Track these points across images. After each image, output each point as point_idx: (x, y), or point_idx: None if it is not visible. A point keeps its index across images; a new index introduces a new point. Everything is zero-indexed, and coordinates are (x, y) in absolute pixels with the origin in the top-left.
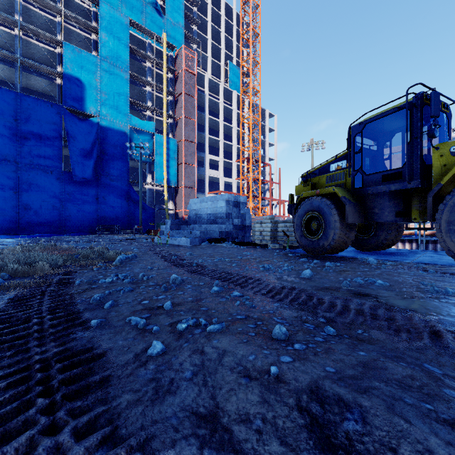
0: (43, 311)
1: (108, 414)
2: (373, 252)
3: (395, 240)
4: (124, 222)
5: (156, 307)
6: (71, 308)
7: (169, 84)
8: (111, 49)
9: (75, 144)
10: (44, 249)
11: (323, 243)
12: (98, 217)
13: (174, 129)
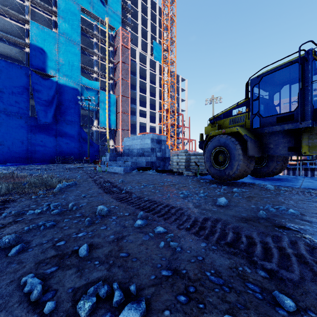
0: None
1: None
2: (264, 178)
3: (282, 169)
4: (77, 154)
5: (70, 252)
6: None
7: (110, 55)
8: (67, 27)
9: (39, 97)
10: (2, 177)
11: (229, 172)
12: (57, 151)
13: (114, 88)
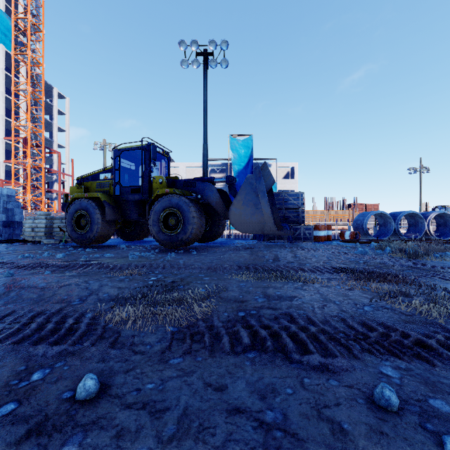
0: None
1: None
2: (135, 241)
3: (148, 232)
4: None
5: None
6: None
7: None
8: None
9: None
10: None
11: (90, 235)
12: None
13: None
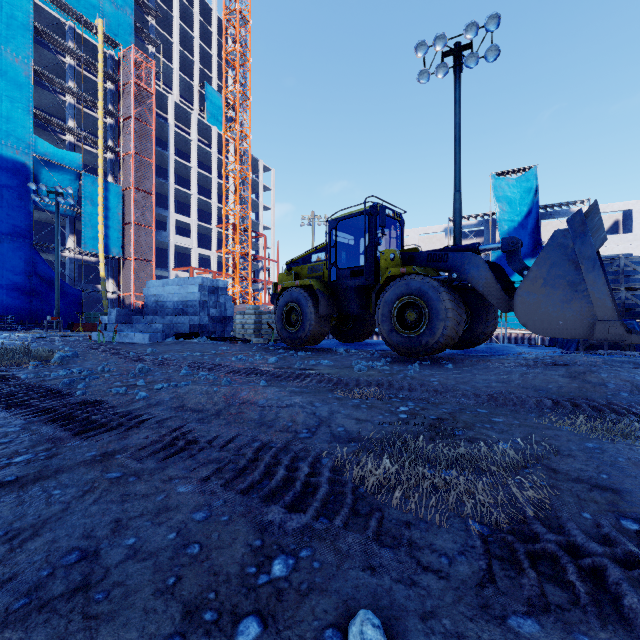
0: (20, 390)
1: (124, 412)
2: (354, 343)
3: (371, 331)
4: (23, 310)
5: (130, 385)
6: (47, 388)
7: (108, 98)
8: None
9: None
10: None
11: (301, 334)
12: None
13: (117, 169)
